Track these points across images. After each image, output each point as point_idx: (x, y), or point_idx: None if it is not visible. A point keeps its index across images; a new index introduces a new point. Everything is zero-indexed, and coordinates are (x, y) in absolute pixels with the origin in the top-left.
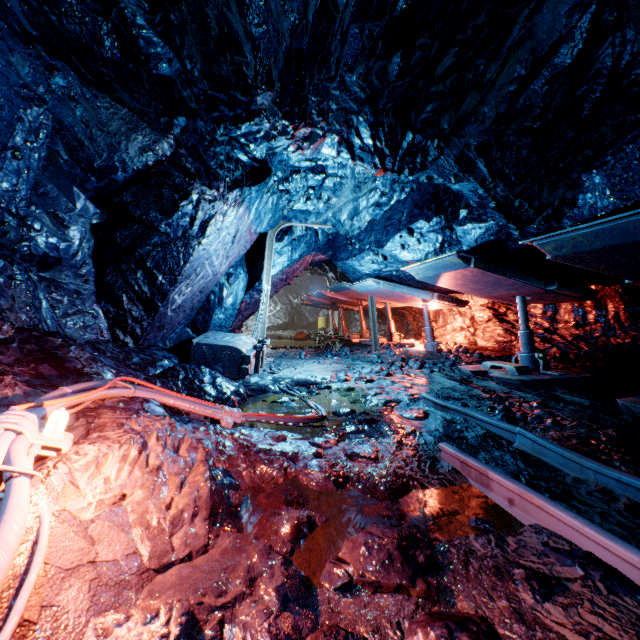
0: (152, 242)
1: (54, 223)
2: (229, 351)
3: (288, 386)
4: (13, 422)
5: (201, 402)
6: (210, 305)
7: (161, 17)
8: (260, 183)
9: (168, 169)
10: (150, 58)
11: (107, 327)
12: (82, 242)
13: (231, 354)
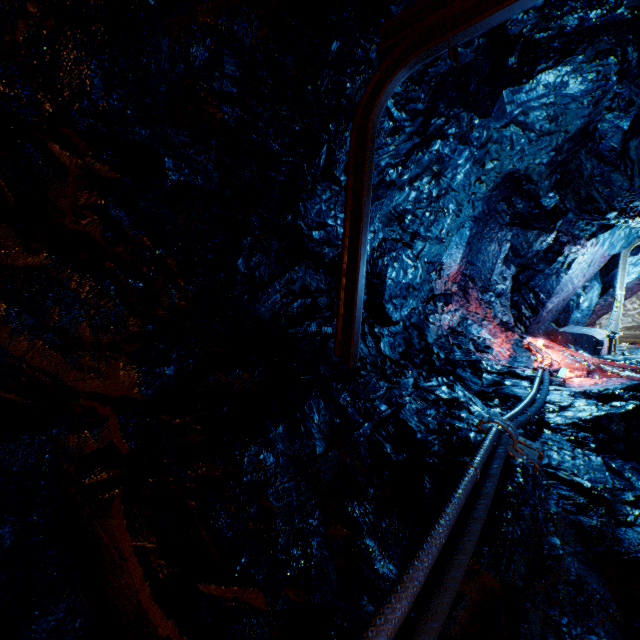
0: (538, 278)
1: (502, 280)
2: (585, 337)
3: (636, 362)
4: (531, 340)
5: (575, 352)
6: (569, 308)
7: (555, 194)
8: (611, 228)
9: (551, 245)
10: (547, 206)
11: (513, 321)
12: (509, 284)
13: (587, 339)
